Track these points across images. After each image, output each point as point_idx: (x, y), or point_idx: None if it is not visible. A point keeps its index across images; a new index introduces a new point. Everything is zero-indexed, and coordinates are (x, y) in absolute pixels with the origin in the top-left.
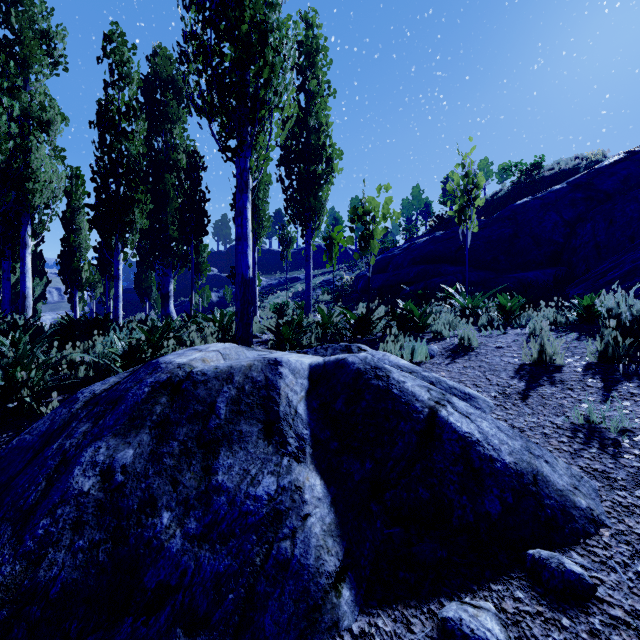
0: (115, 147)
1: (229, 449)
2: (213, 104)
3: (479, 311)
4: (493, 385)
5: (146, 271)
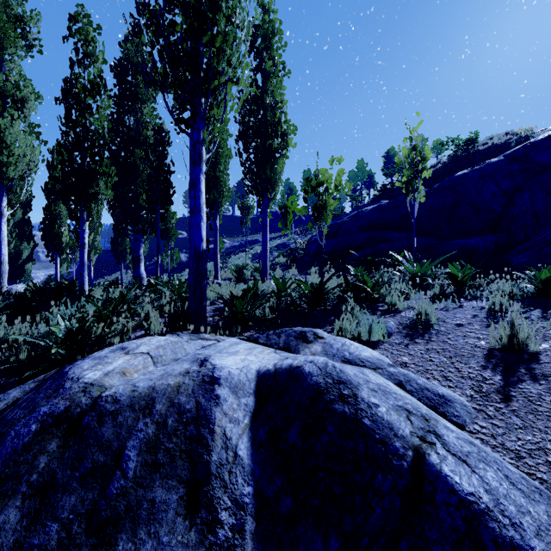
0: (80, 122)
1: (132, 537)
2: (166, 75)
3: (429, 279)
4: (465, 378)
5: (122, 236)
